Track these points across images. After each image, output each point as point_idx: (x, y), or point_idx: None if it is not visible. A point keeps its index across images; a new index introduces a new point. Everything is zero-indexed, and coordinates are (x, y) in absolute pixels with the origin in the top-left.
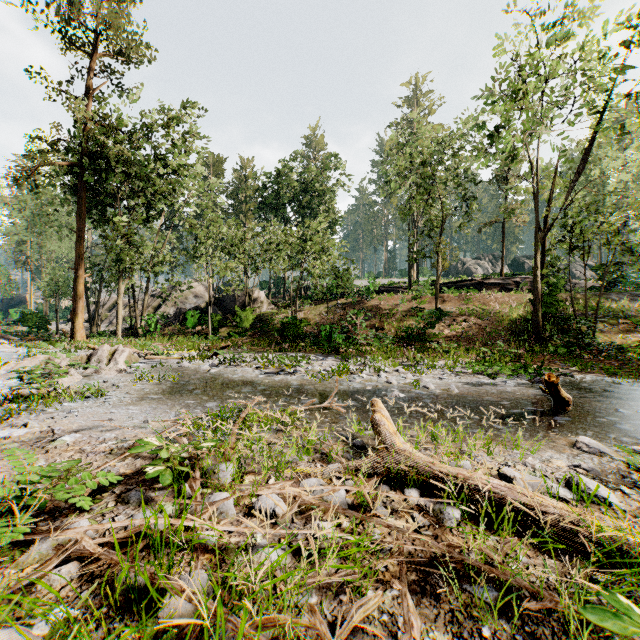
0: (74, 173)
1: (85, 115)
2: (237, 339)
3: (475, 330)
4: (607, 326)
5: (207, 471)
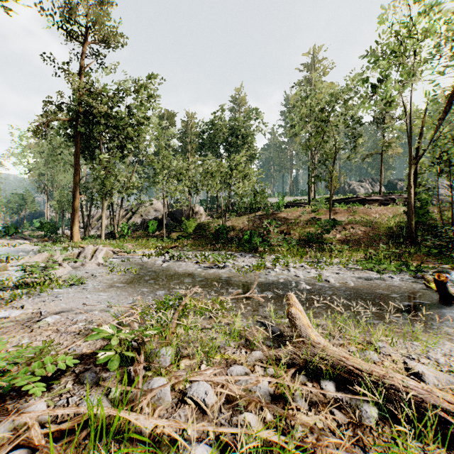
0: (73, 126)
1: (79, 85)
2: (183, 241)
3: (361, 235)
4: None
5: (150, 354)
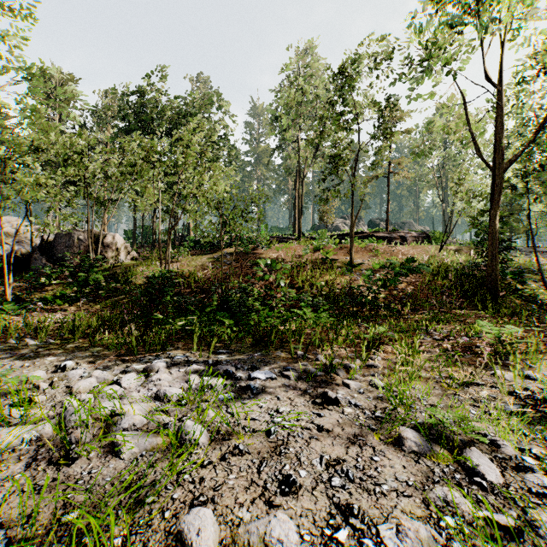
0: None
1: None
2: (66, 305)
3: (410, 287)
4: (537, 281)
5: None
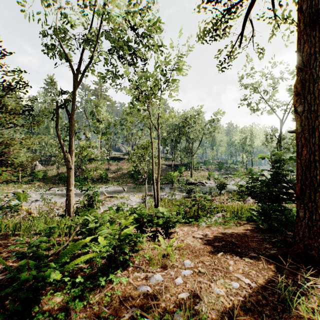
0: None
1: None
2: (33, 182)
3: (119, 175)
4: None
5: None
